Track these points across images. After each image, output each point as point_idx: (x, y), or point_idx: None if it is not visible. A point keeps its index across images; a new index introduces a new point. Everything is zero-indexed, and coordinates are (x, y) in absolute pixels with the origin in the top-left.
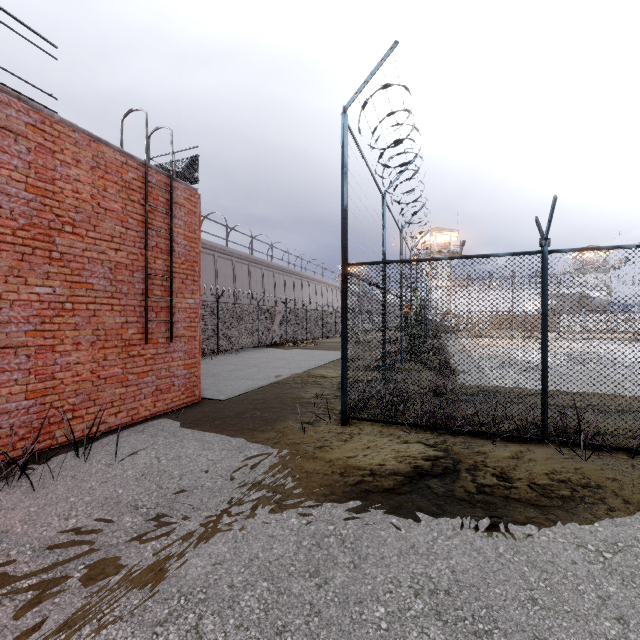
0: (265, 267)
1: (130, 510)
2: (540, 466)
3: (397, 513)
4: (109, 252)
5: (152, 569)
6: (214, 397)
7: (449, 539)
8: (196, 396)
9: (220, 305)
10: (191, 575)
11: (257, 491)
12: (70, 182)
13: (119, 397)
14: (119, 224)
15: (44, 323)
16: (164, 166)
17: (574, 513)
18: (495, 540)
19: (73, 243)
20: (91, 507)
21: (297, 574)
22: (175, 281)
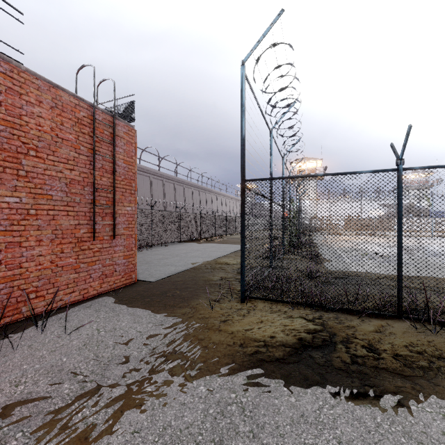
0: (186, 185)
1: (69, 377)
2: (399, 339)
3: (287, 382)
4: (65, 171)
5: (79, 437)
6: (146, 279)
7: (333, 408)
8: (133, 279)
9: (153, 212)
10: (112, 444)
11: (173, 360)
12: (34, 117)
13: (73, 280)
14: (73, 150)
15: (13, 225)
16: (108, 108)
17: (434, 383)
18: (372, 409)
19: (36, 164)
20: (38, 374)
21: (204, 444)
22: (117, 194)
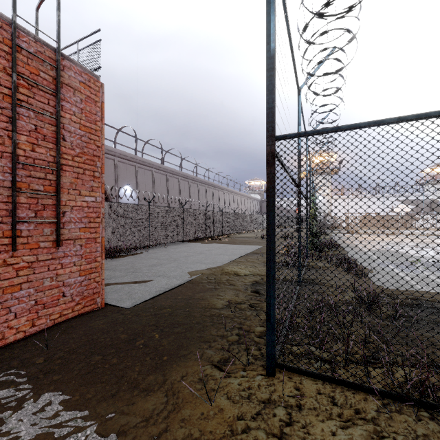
0: (191, 180)
1: None
2: None
3: None
4: None
5: None
6: (119, 303)
7: None
8: (97, 304)
9: (151, 208)
10: None
11: None
12: None
13: None
14: None
15: None
16: (45, 33)
17: None
18: None
19: None
20: None
21: None
22: (66, 175)
